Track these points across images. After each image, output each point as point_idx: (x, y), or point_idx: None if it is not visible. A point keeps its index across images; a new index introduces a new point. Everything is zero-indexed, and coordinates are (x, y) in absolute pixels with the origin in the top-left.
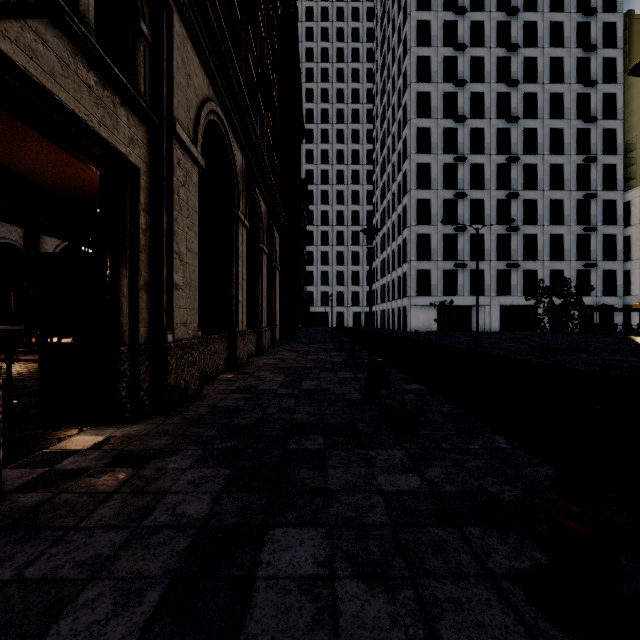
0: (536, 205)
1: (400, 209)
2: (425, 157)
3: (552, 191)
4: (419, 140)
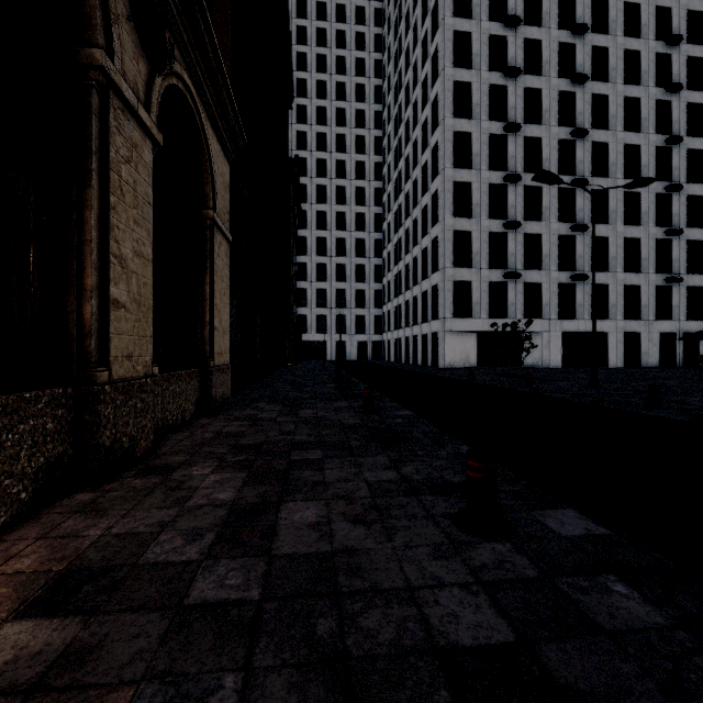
0: (607, 198)
1: (426, 199)
2: (464, 123)
3: (627, 180)
4: (456, 99)
